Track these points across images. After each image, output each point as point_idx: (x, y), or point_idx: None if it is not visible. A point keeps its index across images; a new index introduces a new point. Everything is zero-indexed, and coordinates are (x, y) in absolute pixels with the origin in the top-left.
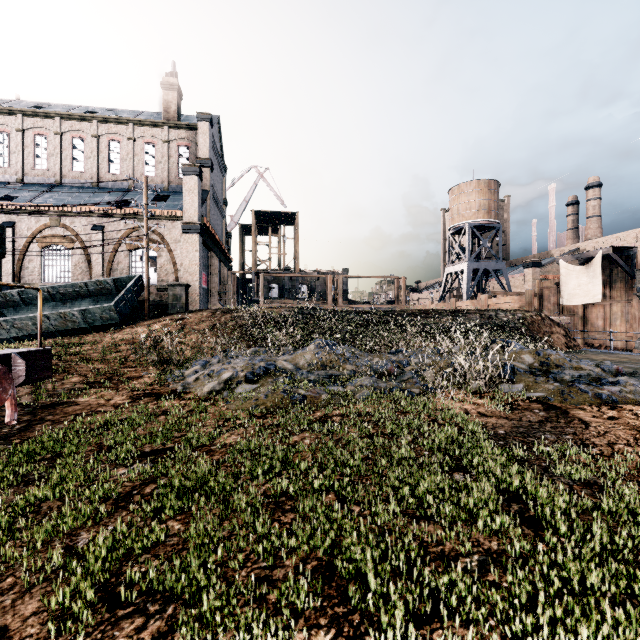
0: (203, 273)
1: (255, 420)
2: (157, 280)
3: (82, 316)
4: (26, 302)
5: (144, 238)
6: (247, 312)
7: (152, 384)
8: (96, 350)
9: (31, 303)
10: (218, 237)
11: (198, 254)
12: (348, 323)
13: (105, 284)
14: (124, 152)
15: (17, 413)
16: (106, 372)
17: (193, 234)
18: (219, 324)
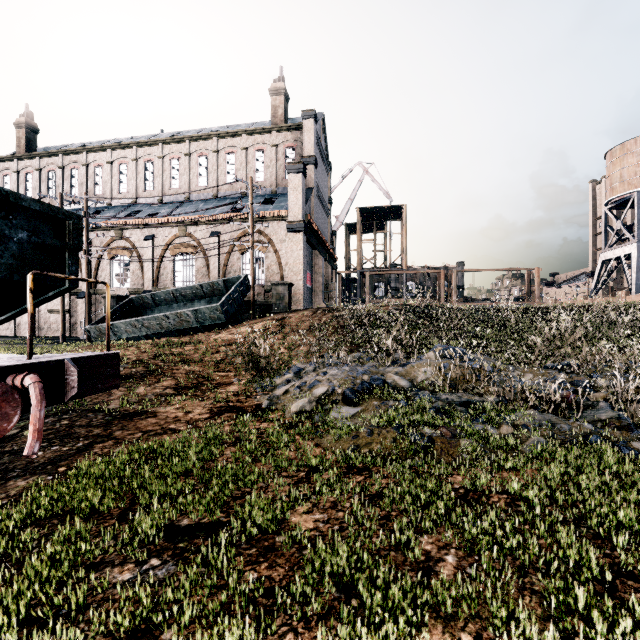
0: (307, 272)
1: (353, 477)
2: (264, 281)
3: (194, 316)
4: (157, 304)
5: (250, 238)
6: (350, 311)
7: (239, 394)
8: (198, 350)
9: (161, 305)
10: (322, 235)
11: (302, 252)
12: (475, 324)
13: (217, 285)
14: (238, 162)
15: (40, 442)
16: (199, 376)
17: (297, 232)
18: (319, 324)
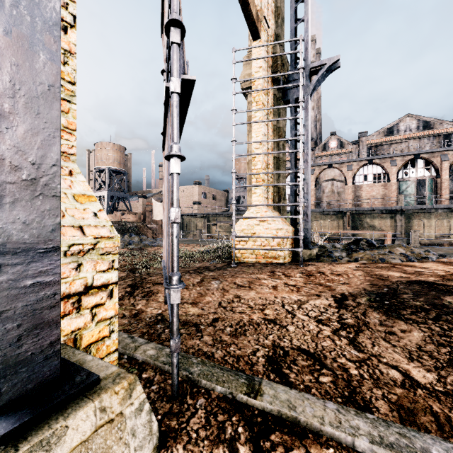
0: None
1: None
2: None
3: None
4: None
5: None
6: None
7: None
8: None
9: None
10: None
11: None
12: None
13: None
14: None
15: None
16: None
17: None
18: None
